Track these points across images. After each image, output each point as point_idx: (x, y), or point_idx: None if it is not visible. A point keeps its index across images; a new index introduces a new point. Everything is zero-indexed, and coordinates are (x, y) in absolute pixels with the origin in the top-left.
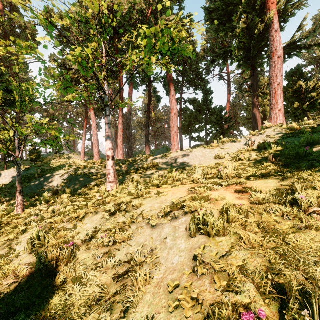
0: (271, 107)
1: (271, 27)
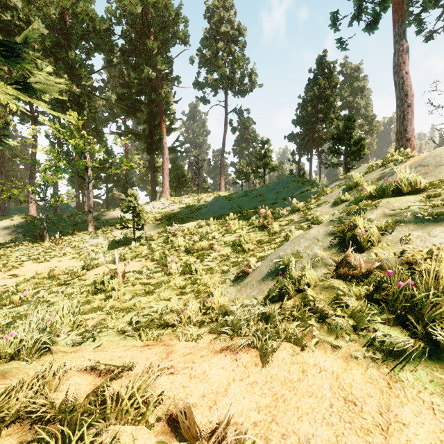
0: (163, 186)
1: (163, 140)
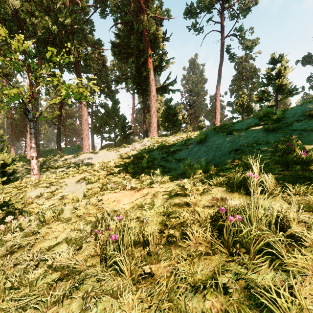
0: (150, 125)
1: (150, 76)
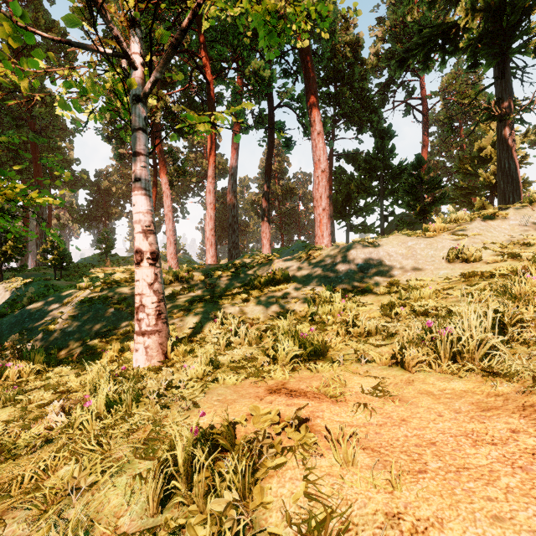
0: None
1: None
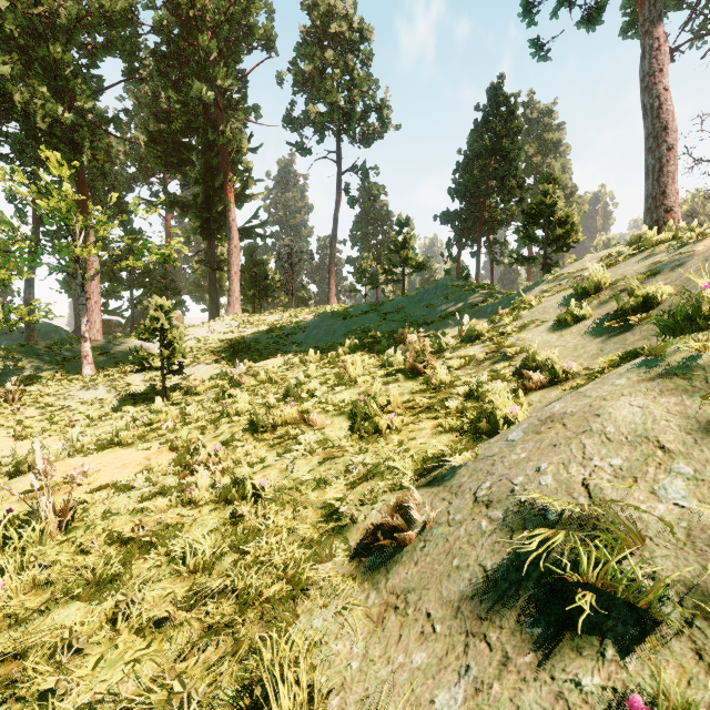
0: (230, 294)
1: (230, 214)
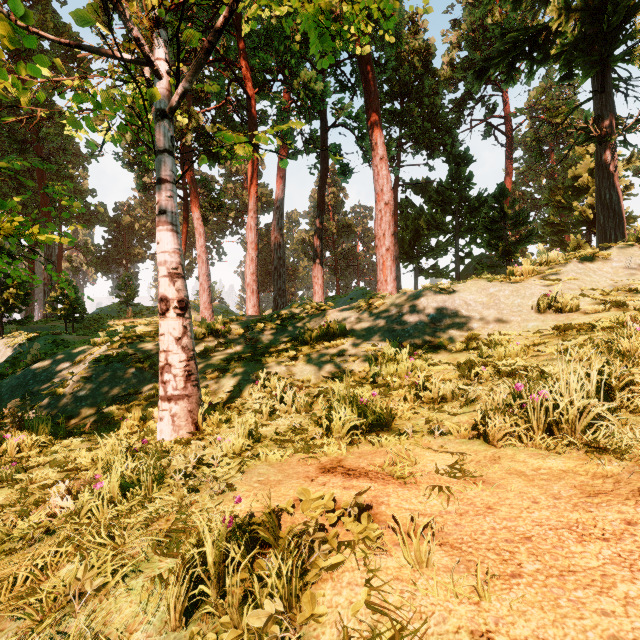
0: None
1: None
